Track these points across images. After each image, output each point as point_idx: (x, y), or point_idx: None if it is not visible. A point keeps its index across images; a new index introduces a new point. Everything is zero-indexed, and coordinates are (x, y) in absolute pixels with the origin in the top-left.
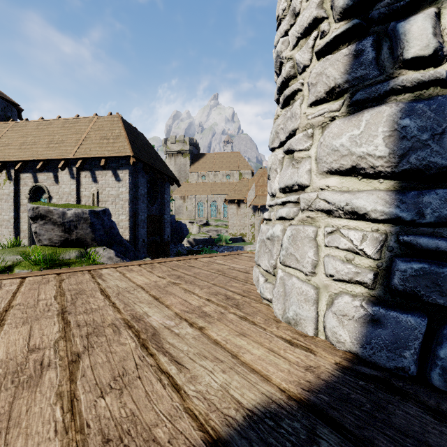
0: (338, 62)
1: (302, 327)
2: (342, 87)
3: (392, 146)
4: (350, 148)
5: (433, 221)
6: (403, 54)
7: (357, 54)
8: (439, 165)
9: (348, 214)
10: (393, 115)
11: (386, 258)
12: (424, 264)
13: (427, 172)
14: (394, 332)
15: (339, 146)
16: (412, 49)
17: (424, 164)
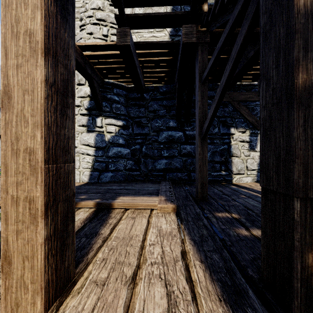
0: (85, 119)
1: (76, 181)
2: (86, 126)
3: (94, 142)
4: (87, 140)
5: (100, 156)
6: (96, 124)
7: (89, 120)
8: (101, 146)
9: (87, 154)
10: (95, 136)
11: (93, 163)
12: (99, 163)
13: (100, 147)
14: (94, 176)
15: (85, 139)
16: (98, 124)
17: (99, 146)
